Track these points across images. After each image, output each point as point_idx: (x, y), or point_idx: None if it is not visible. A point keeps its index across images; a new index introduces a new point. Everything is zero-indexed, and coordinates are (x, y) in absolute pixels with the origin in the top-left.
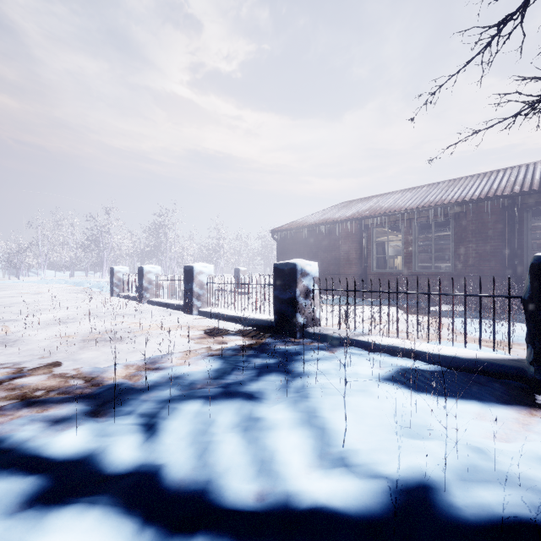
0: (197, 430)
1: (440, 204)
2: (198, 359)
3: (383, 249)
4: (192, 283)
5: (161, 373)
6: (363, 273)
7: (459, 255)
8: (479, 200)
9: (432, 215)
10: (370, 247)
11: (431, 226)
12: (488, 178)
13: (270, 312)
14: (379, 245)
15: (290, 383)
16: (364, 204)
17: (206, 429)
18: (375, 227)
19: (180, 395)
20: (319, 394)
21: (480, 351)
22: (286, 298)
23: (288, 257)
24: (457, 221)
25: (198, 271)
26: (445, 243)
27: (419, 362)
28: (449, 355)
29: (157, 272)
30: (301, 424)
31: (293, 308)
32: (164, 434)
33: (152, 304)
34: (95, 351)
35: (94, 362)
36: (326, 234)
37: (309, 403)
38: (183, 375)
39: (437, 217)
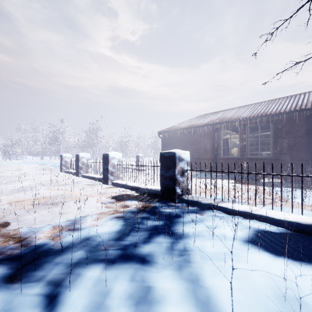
0: (92, 304)
1: (264, 114)
2: (106, 221)
3: (227, 143)
4: (108, 165)
5: (77, 234)
6: (214, 158)
7: (276, 147)
8: (290, 112)
9: (259, 122)
10: (219, 142)
11: (257, 128)
12: (294, 99)
13: (158, 183)
14: (225, 141)
15: (173, 246)
16: (215, 115)
17: (101, 302)
18: (222, 130)
19: (86, 258)
20: (197, 259)
21: (309, 216)
22: (169, 176)
23: (168, 148)
24: (275, 125)
25: (111, 157)
26: (264, 140)
27: (267, 225)
28: (291, 221)
29: (88, 157)
30: (186, 298)
31: (173, 183)
32: (61, 310)
33: (84, 177)
34: (38, 212)
35: (35, 221)
36: (192, 134)
37: (191, 270)
38: (93, 237)
39: (262, 123)
